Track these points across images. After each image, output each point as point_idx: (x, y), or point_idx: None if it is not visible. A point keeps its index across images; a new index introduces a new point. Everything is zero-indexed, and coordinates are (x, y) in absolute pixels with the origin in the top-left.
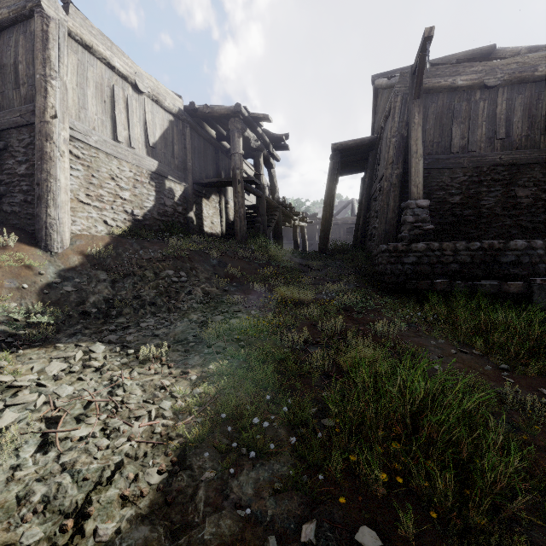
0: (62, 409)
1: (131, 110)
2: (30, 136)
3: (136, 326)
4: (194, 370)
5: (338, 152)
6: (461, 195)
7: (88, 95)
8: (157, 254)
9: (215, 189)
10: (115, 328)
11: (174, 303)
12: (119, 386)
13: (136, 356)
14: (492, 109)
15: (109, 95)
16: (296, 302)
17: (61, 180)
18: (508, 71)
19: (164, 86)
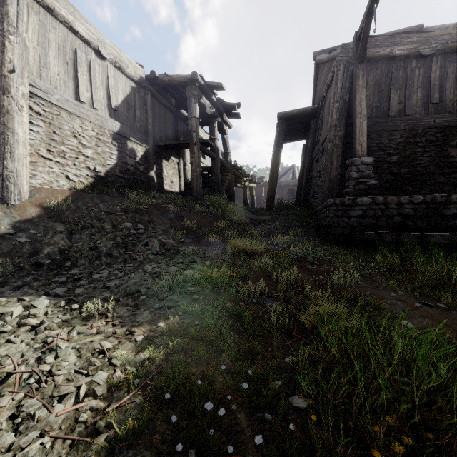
0: None
1: (94, 73)
2: None
3: (88, 277)
4: (141, 329)
5: (283, 120)
6: (399, 155)
7: (50, 56)
8: (116, 207)
9: (174, 152)
10: (65, 280)
11: (130, 254)
12: (52, 349)
13: (80, 312)
14: (427, 76)
15: (72, 58)
16: (249, 253)
17: (19, 133)
18: (442, 41)
19: (126, 55)
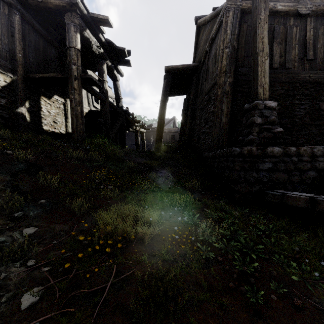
0: None
1: None
2: None
3: None
4: None
5: (170, 73)
6: (280, 106)
7: None
8: None
9: (59, 91)
10: None
11: None
12: None
13: None
14: (303, 35)
15: None
16: (131, 238)
17: None
18: (315, 3)
19: None
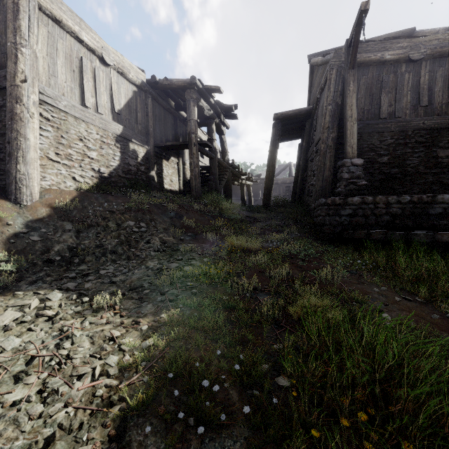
0: (3, 366)
1: (98, 80)
2: (2, 99)
3: (95, 273)
4: (145, 319)
5: (279, 120)
6: (389, 156)
7: (58, 65)
8: (120, 207)
9: (174, 152)
10: (75, 276)
11: (133, 251)
12: (68, 337)
13: (90, 304)
14: (416, 80)
15: (78, 66)
16: (244, 250)
17: (31, 139)
18: (431, 46)
19: (128, 61)
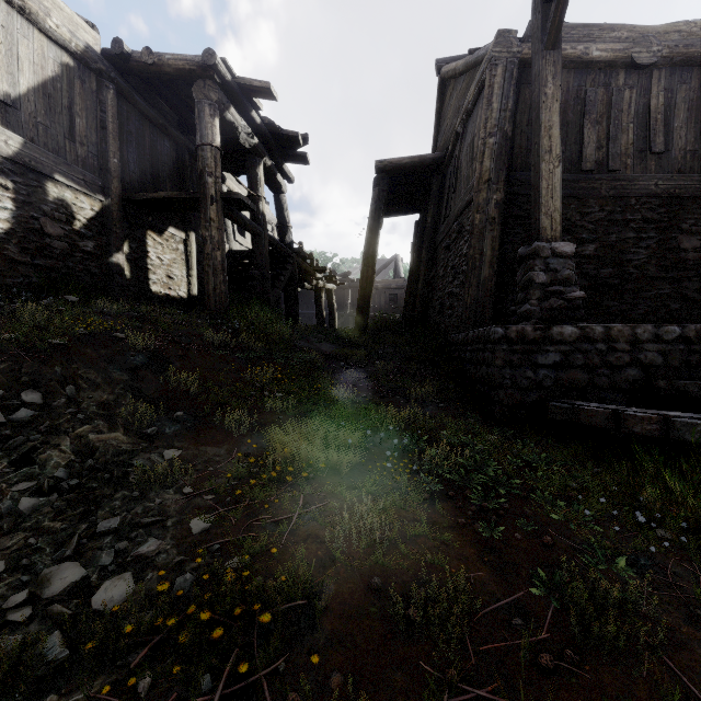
0: None
1: None
2: None
3: None
4: None
5: (385, 174)
6: (597, 243)
7: None
8: None
9: (176, 218)
10: None
11: None
12: None
13: None
14: (643, 104)
15: None
16: (321, 467)
17: None
18: (669, 42)
19: None
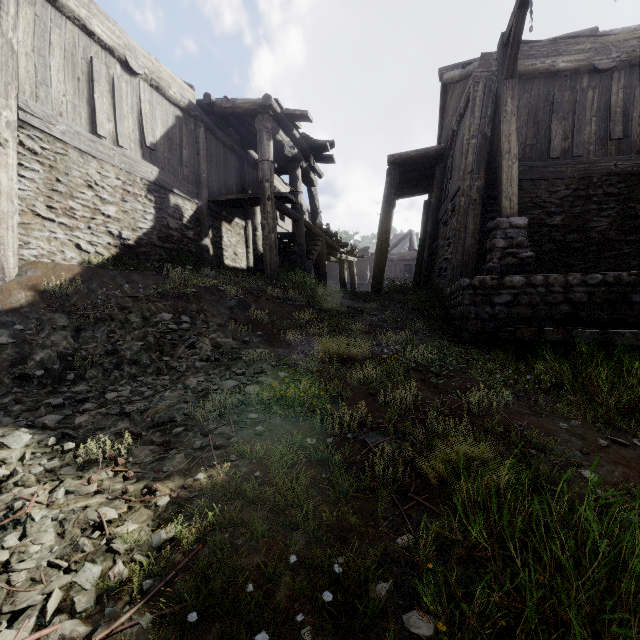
0: None
1: (119, 95)
2: None
3: (99, 397)
4: (168, 484)
5: (396, 165)
6: (563, 215)
7: (51, 67)
8: (150, 291)
9: (239, 211)
10: (62, 403)
11: (167, 360)
12: (20, 522)
13: (75, 455)
14: (605, 100)
15: (85, 72)
16: (345, 358)
17: (2, 181)
18: (627, 48)
19: (168, 70)
